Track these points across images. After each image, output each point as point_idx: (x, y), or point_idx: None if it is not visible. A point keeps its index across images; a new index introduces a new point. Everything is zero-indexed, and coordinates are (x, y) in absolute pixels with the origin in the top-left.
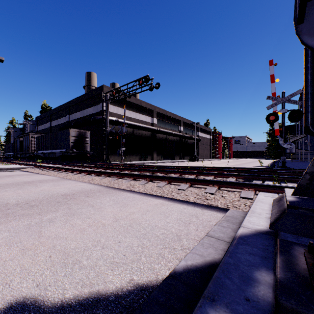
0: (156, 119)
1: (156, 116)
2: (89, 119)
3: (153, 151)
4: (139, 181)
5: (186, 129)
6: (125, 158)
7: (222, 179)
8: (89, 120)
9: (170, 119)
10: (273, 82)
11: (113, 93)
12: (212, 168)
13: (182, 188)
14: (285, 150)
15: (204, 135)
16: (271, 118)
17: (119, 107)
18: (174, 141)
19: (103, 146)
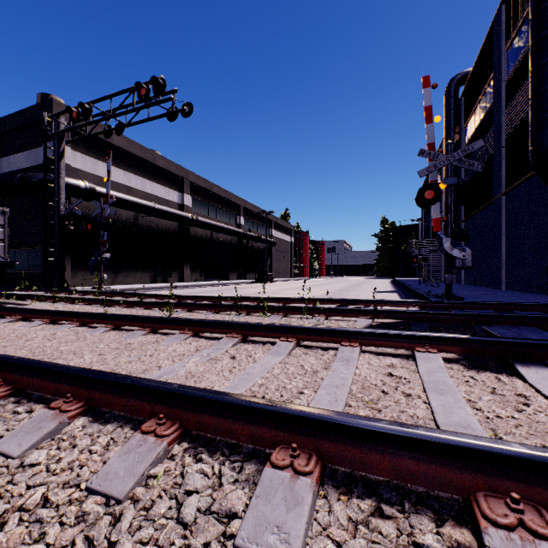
0: (191, 198)
1: (191, 191)
2: (10, 179)
3: (184, 262)
4: (28, 407)
5: (249, 222)
6: (116, 278)
7: (383, 351)
8: (10, 181)
9: (218, 201)
10: (429, 121)
11: (72, 116)
12: (315, 301)
13: (275, 547)
14: (454, 262)
15: (281, 236)
16: (427, 196)
17: (101, 161)
18: (227, 244)
19: (51, 248)
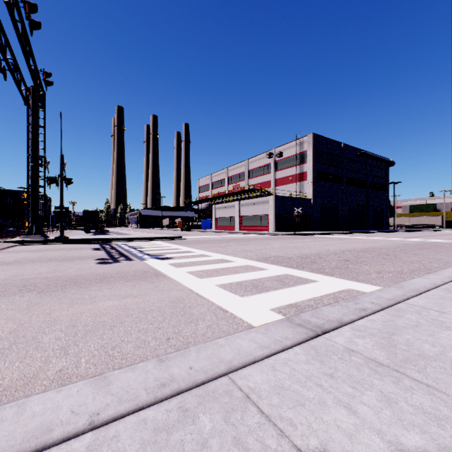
0: None
1: None
2: None
3: None
4: None
5: None
6: None
7: None
8: None
9: None
10: None
11: None
12: None
13: None
14: None
15: None
16: None
17: None
18: None
19: None
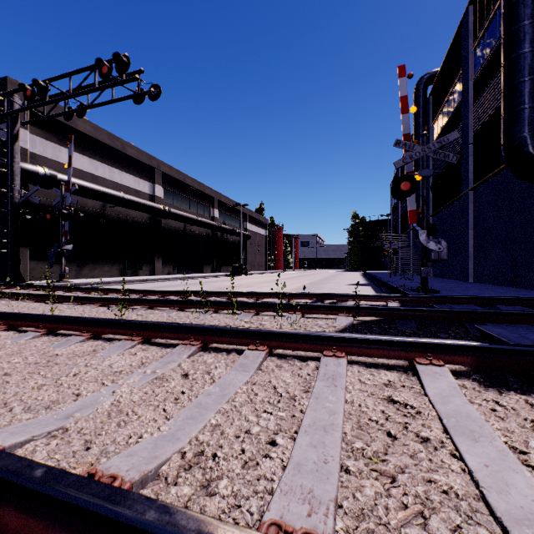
0: (163, 189)
1: (163, 182)
2: None
3: (156, 255)
4: None
5: (224, 215)
6: (81, 271)
7: (374, 361)
8: None
9: (192, 193)
10: (405, 111)
11: (26, 94)
12: (290, 295)
13: None
14: (430, 255)
15: (256, 229)
16: (403, 187)
17: (63, 147)
18: (201, 236)
19: (6, 239)
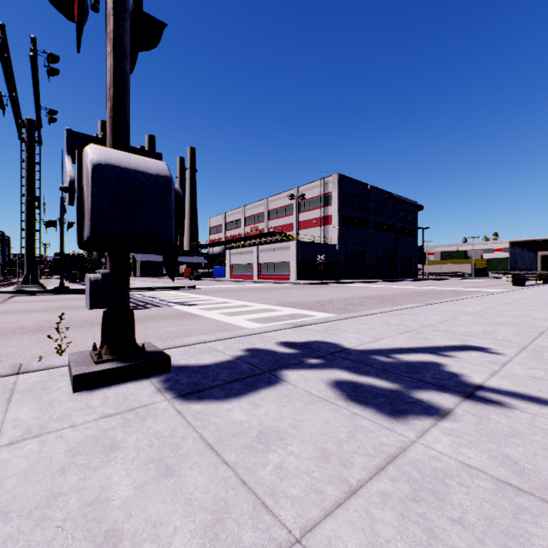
0: None
1: None
2: None
3: None
4: None
5: None
6: None
7: None
8: None
9: None
10: None
11: None
12: None
13: None
14: None
15: None
16: None
17: None
18: None
19: None
